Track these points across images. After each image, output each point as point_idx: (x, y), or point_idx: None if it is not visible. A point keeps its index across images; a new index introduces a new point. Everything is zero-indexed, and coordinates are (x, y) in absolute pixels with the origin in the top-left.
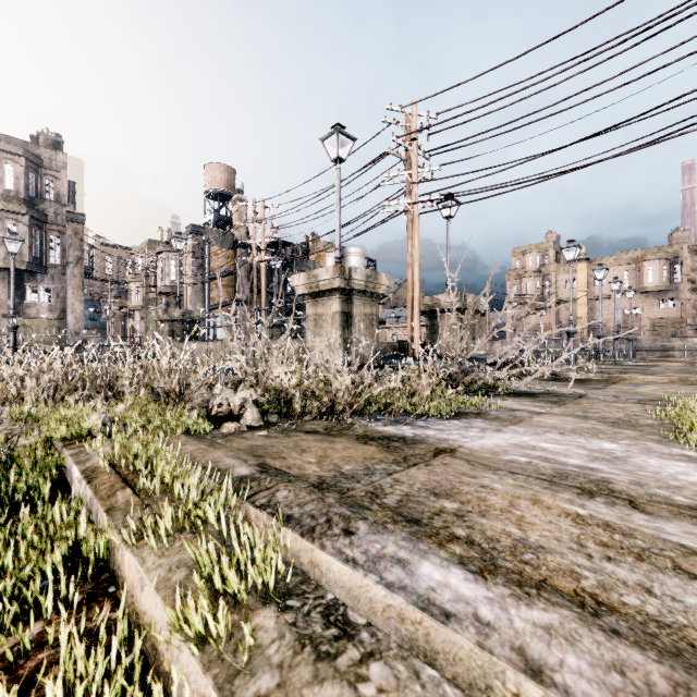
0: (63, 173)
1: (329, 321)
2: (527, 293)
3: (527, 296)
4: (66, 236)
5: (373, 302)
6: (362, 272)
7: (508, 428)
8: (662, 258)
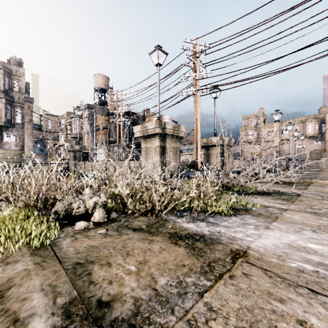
0: (23, 78)
1: (153, 151)
2: (250, 137)
3: (250, 139)
4: (24, 109)
5: (177, 141)
6: (171, 124)
7: (272, 225)
8: (316, 120)
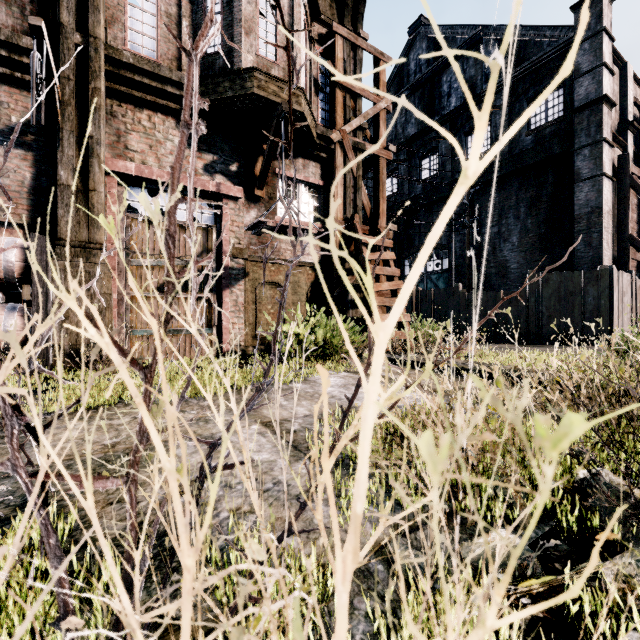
0: None
1: None
2: None
3: None
4: None
5: None
6: None
7: None
8: None
